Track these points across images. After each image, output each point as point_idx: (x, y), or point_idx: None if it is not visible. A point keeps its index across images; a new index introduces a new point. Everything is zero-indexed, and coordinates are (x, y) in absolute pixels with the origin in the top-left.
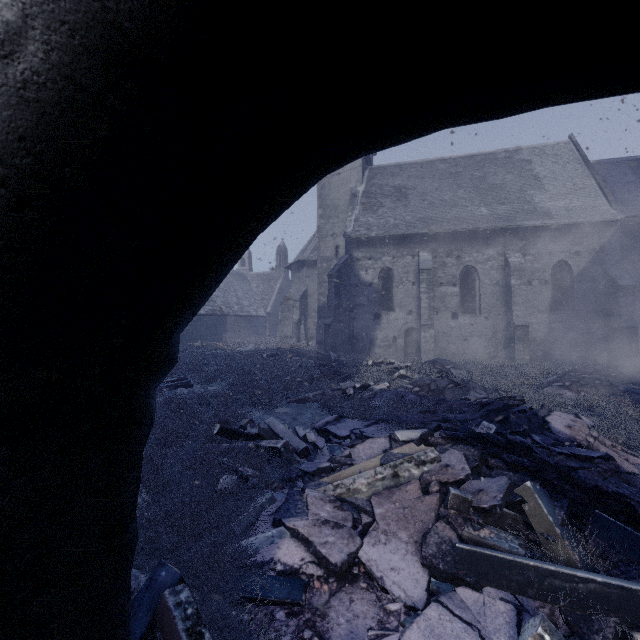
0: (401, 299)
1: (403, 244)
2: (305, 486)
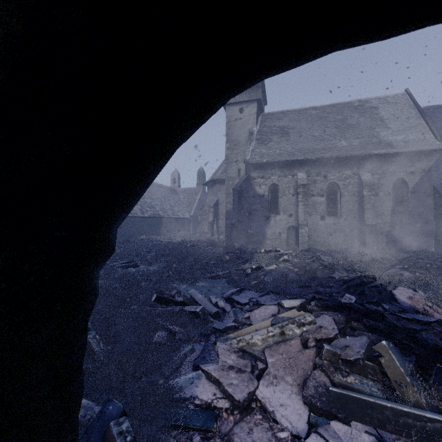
0: (284, 206)
1: (286, 167)
2: (216, 340)
